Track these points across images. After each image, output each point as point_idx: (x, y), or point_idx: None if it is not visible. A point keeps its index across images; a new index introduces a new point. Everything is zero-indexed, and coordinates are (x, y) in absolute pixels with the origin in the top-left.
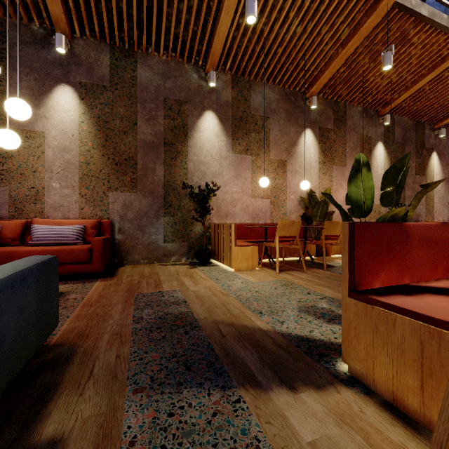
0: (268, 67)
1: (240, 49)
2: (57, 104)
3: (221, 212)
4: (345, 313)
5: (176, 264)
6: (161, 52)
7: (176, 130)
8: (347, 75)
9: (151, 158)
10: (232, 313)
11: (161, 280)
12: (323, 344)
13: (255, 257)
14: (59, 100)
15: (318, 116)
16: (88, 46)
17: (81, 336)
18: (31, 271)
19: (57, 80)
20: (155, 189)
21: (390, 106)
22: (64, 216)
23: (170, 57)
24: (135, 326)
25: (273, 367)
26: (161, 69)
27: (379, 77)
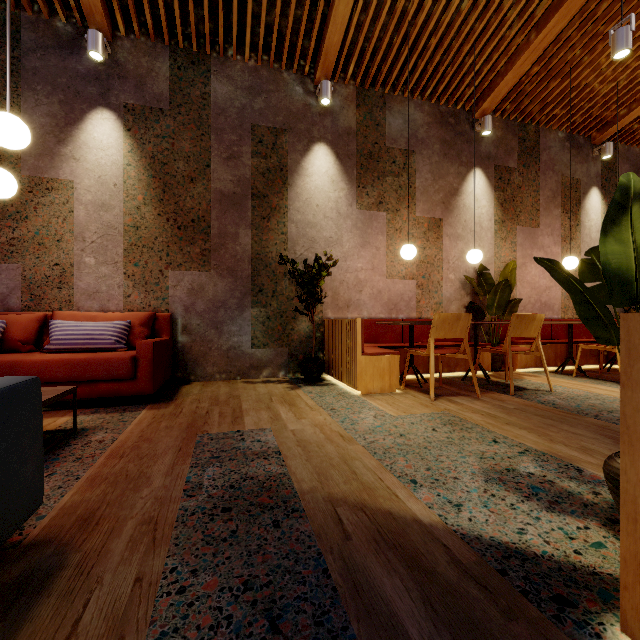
0: (413, 72)
1: (369, 43)
2: (91, 138)
3: (339, 301)
4: (633, 524)
5: (269, 382)
6: (247, 54)
7: (270, 174)
8: (543, 79)
9: (232, 219)
10: (361, 480)
11: (242, 410)
12: (555, 570)
13: (394, 373)
14: (95, 132)
15: (494, 147)
16: (137, 50)
17: (86, 523)
18: None
19: (92, 102)
20: (237, 266)
21: (613, 128)
22: (101, 307)
23: (260, 62)
24: (186, 504)
25: (460, 633)
26: (247, 81)
27: (596, 80)
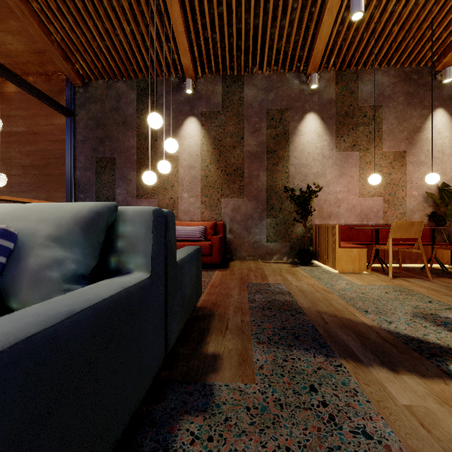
0: (380, 51)
1: (345, 42)
2: (186, 133)
3: (323, 213)
4: None
5: (278, 263)
6: (264, 69)
7: (278, 137)
8: None
9: (256, 167)
10: (335, 307)
11: (266, 275)
12: (437, 347)
13: (362, 260)
14: (188, 130)
15: None
16: (206, 82)
17: (215, 305)
18: (193, 255)
19: (186, 114)
20: (259, 194)
21: None
22: (190, 219)
23: (272, 72)
24: (251, 305)
25: (376, 352)
26: (264, 85)
27: None
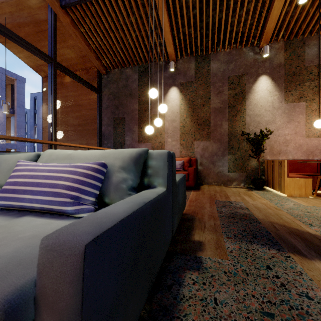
0: None
1: (292, 18)
2: (170, 98)
3: (273, 151)
4: None
5: (236, 187)
6: (226, 47)
7: (236, 96)
8: None
9: (219, 118)
10: (284, 220)
11: (228, 195)
12: None
13: (308, 187)
14: (171, 96)
15: None
16: (184, 62)
17: (194, 213)
18: (182, 179)
19: (170, 85)
20: (221, 138)
21: None
22: None
23: (232, 48)
24: (219, 214)
25: (318, 252)
26: (226, 59)
27: None
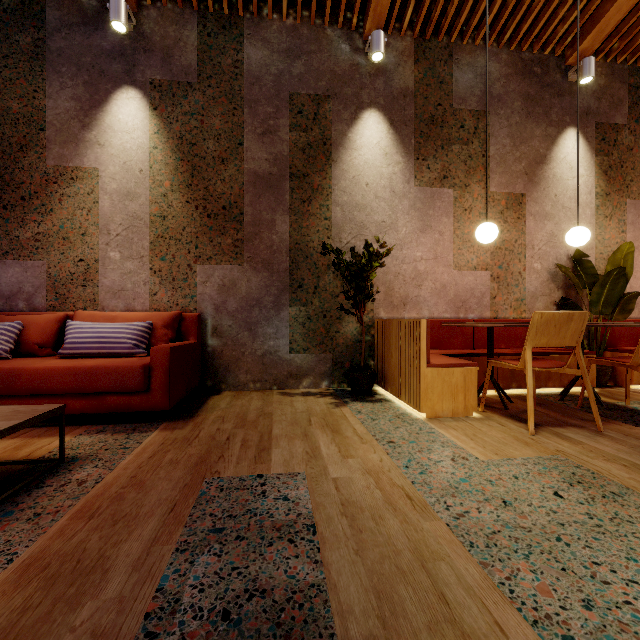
0: (488, 10)
1: None
2: (116, 120)
3: (393, 298)
4: None
5: (309, 394)
6: (284, 10)
7: (310, 149)
8: None
9: (268, 203)
10: (461, 625)
11: (271, 437)
12: None
13: (470, 391)
14: (120, 114)
15: (594, 100)
16: (163, 18)
17: None
18: None
19: (117, 81)
20: (274, 258)
21: None
22: (127, 306)
23: (299, 19)
24: None
25: None
26: (285, 43)
27: None
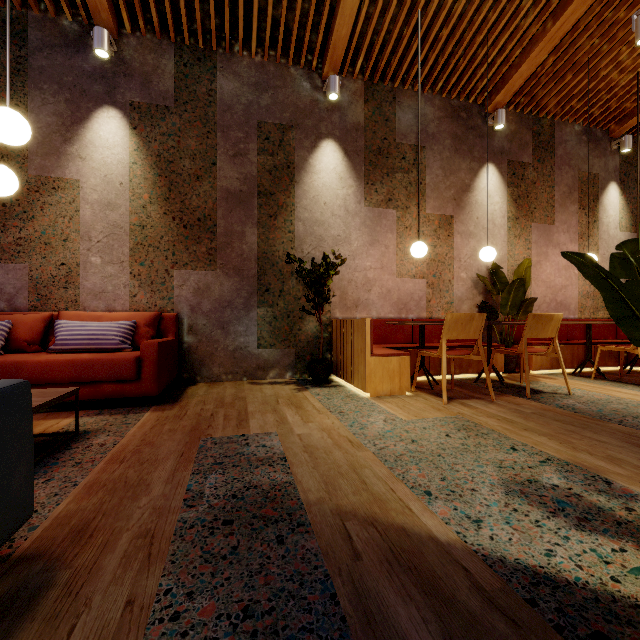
0: (424, 65)
1: (378, 36)
2: (97, 137)
3: (347, 301)
4: None
5: (276, 383)
6: (253, 49)
7: (276, 171)
8: (559, 70)
9: (238, 217)
10: (371, 490)
11: (248, 413)
12: (591, 600)
13: (404, 375)
14: (101, 131)
15: (507, 142)
16: (142, 47)
17: (79, 536)
18: None
19: (98, 100)
20: (244, 265)
21: (632, 120)
22: (107, 307)
23: (267, 58)
24: (185, 515)
25: None
26: (254, 77)
27: (616, 70)
